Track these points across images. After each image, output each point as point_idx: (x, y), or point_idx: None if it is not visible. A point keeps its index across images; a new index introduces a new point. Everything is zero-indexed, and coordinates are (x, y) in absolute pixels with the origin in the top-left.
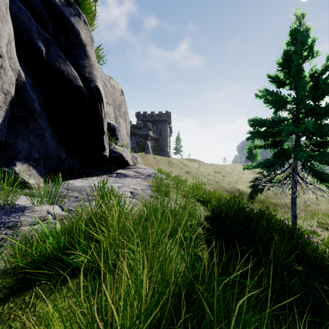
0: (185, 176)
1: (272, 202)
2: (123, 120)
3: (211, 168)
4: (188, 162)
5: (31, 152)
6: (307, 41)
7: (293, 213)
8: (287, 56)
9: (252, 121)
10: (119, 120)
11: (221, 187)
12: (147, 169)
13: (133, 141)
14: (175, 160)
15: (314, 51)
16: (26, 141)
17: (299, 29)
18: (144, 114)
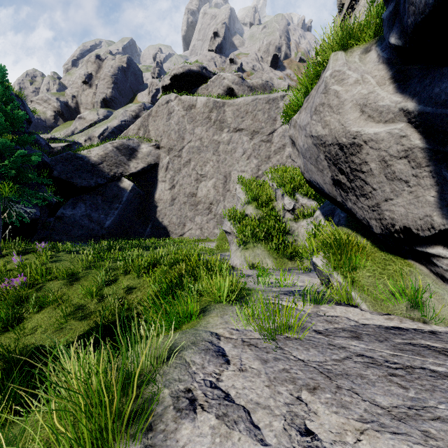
0: None
1: None
2: None
3: None
4: None
5: None
6: None
7: None
8: None
9: None
10: None
11: None
12: None
13: None
14: None
15: None
16: None
17: None
18: None
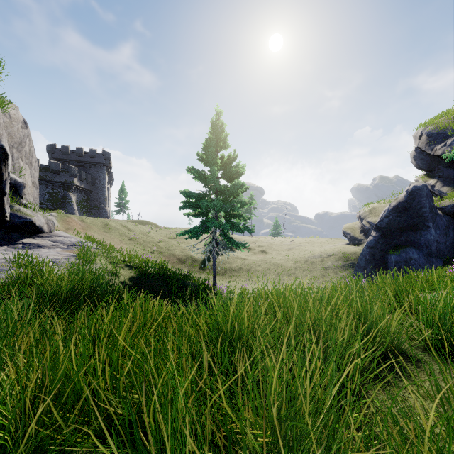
0: (129, 243)
1: (223, 267)
2: (26, 163)
3: (165, 233)
4: (134, 225)
5: None
6: (221, 135)
7: (213, 270)
8: (208, 143)
9: (183, 193)
10: (18, 164)
11: (173, 255)
12: (71, 238)
13: (42, 191)
14: (114, 223)
15: (227, 144)
16: None
17: (217, 123)
18: (64, 150)
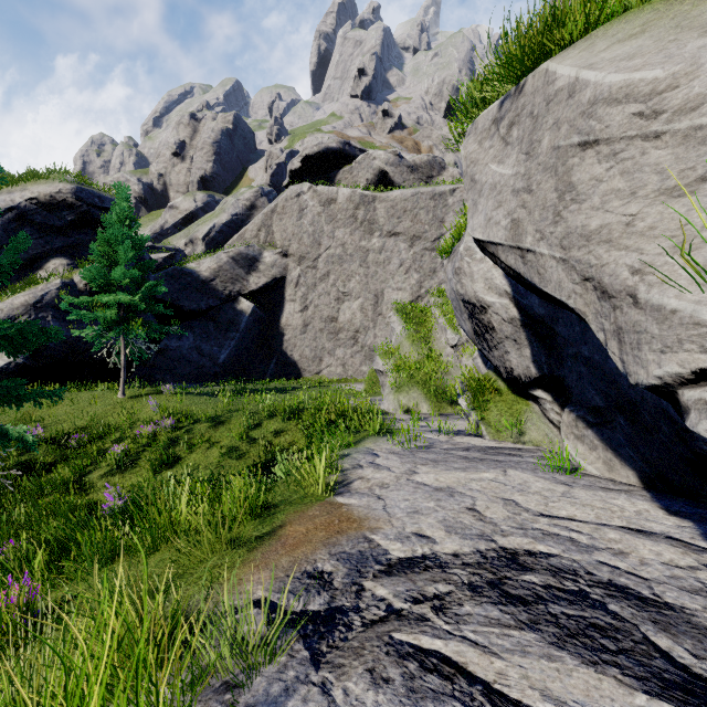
0: None
1: None
2: None
3: None
4: None
5: (586, 392)
6: None
7: None
8: None
9: None
10: None
11: None
12: None
13: None
14: None
15: None
16: (575, 370)
17: None
18: None
